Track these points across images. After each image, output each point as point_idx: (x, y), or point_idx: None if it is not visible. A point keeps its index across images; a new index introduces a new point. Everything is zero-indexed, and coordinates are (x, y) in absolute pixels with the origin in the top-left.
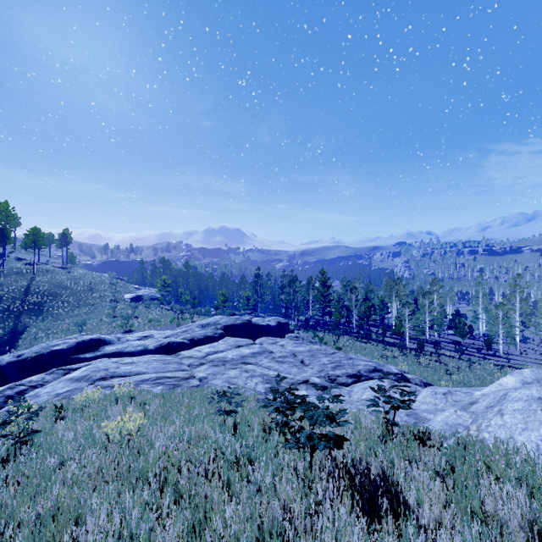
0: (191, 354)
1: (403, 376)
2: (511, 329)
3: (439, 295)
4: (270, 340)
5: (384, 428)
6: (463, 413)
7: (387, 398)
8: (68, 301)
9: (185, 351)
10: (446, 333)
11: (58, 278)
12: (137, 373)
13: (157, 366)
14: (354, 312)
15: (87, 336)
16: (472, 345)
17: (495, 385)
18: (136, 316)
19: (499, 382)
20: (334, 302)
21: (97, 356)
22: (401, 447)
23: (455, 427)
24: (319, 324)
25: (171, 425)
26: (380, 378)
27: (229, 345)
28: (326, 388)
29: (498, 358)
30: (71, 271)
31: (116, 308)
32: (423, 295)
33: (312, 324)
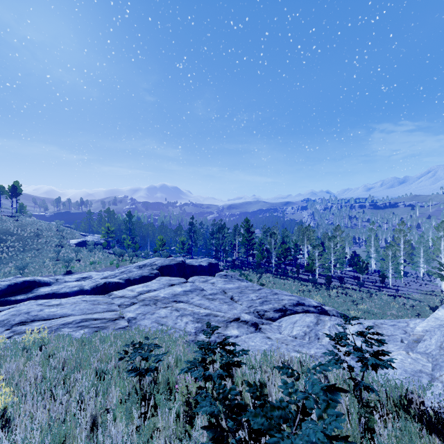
0: (124, 294)
1: (322, 308)
2: (398, 266)
3: (341, 239)
4: (202, 278)
5: (354, 396)
6: (417, 355)
7: (359, 354)
8: (13, 246)
9: (118, 291)
10: (346, 270)
11: (5, 225)
12: (62, 315)
13: (84, 307)
14: (273, 253)
15: (22, 278)
16: (367, 279)
17: (432, 319)
18: (79, 259)
19: (434, 316)
20: (257, 246)
21: (29, 297)
22: (401, 440)
23: (417, 375)
24: (244, 264)
25: (56, 400)
26: (303, 311)
27: (162, 284)
28: (257, 325)
29: (388, 289)
30: (19, 219)
31: (60, 252)
32: (329, 238)
33: (238, 264)
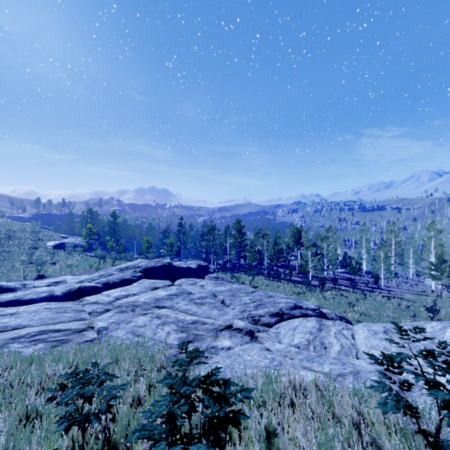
0: (97, 299)
1: (320, 311)
2: (390, 266)
3: (334, 240)
4: (190, 280)
5: None
6: None
7: (448, 396)
8: None
9: (91, 296)
10: (338, 271)
11: None
12: (15, 326)
13: (46, 316)
14: (265, 255)
15: None
16: (359, 281)
17: None
18: (54, 262)
19: None
20: (248, 248)
21: None
22: None
23: None
24: (235, 267)
25: None
26: (302, 315)
27: (143, 288)
28: (253, 333)
29: (381, 290)
30: None
31: (34, 255)
32: (321, 239)
33: (230, 267)
